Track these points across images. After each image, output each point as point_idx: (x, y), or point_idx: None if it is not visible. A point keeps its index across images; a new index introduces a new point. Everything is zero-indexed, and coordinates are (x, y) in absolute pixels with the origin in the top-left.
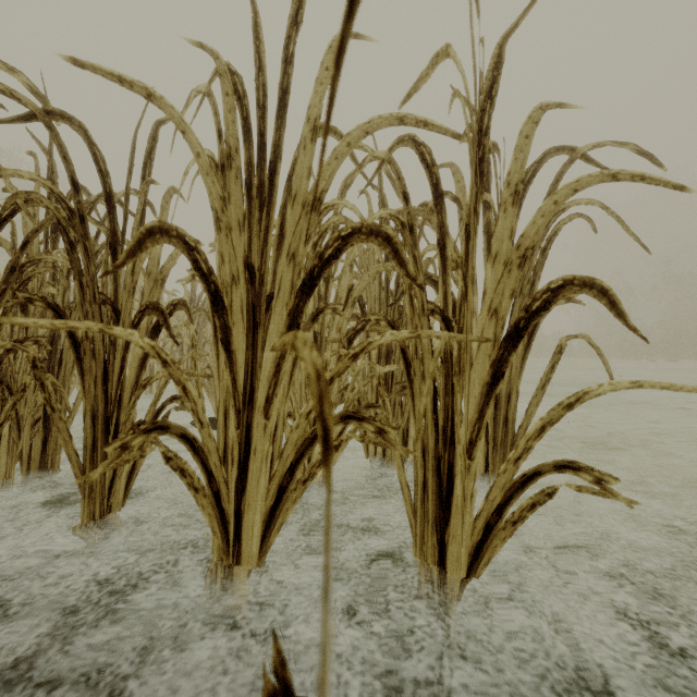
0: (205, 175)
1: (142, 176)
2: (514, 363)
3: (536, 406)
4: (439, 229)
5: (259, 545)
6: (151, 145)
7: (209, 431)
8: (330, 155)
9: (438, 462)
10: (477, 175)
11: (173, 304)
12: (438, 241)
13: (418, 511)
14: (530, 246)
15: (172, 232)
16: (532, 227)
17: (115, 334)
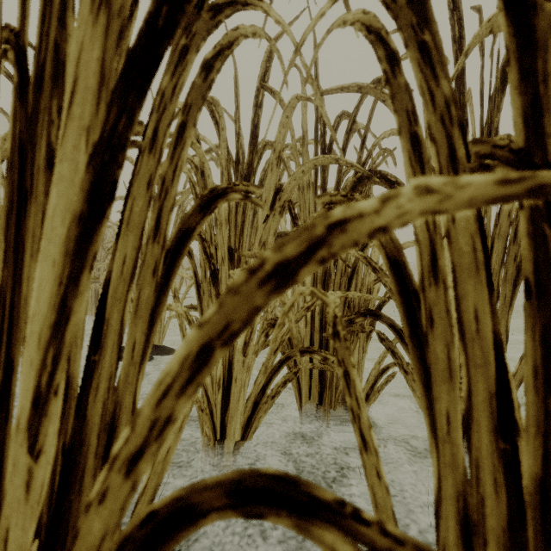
0: None
1: None
2: (503, 289)
3: None
4: None
5: None
6: None
7: None
8: None
9: None
10: None
11: None
12: None
13: None
14: None
15: None
16: None
17: None
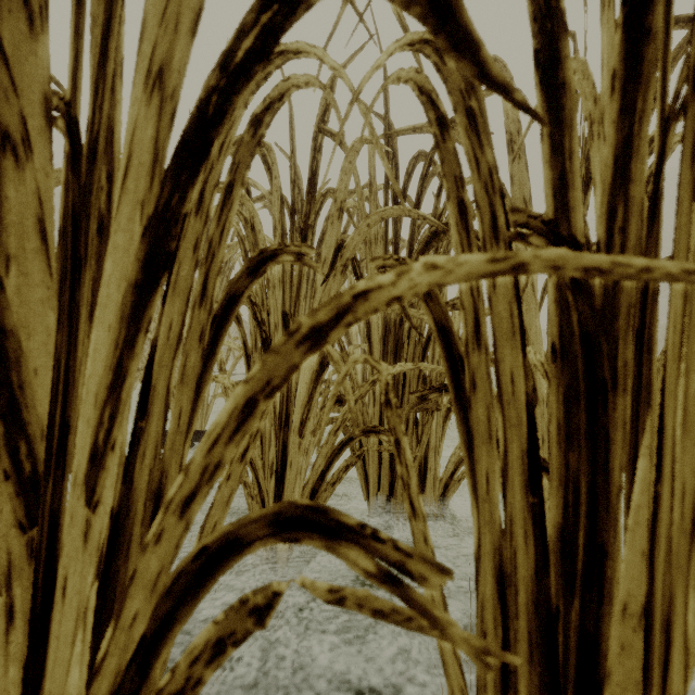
0: None
1: None
2: None
3: None
4: (537, 25)
5: None
6: None
7: None
8: None
9: (546, 624)
10: None
11: None
12: (534, 55)
13: None
14: None
15: None
16: None
17: None
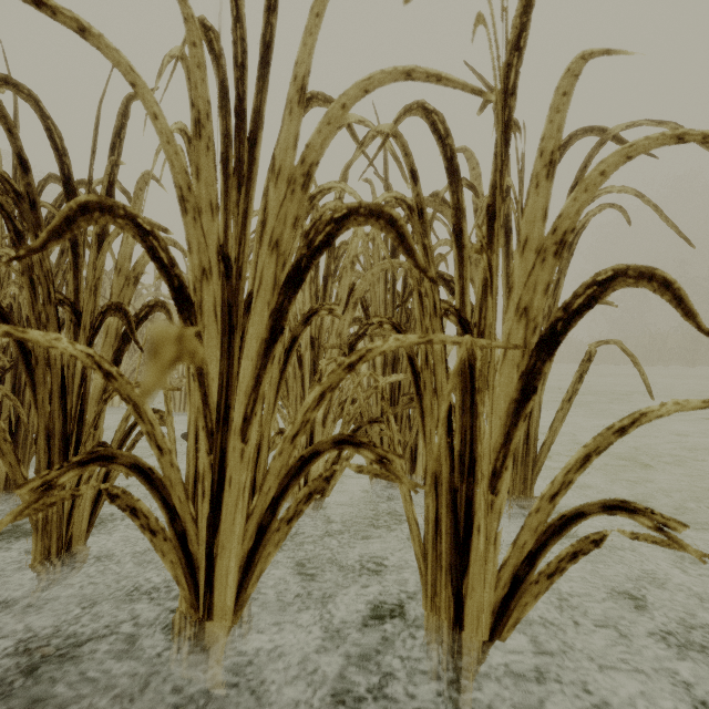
0: (164, 142)
1: (109, 157)
2: None
3: (561, 421)
4: (454, 212)
5: (235, 597)
6: (121, 122)
7: (171, 459)
8: (321, 119)
9: (453, 495)
10: (502, 143)
11: (149, 305)
12: (453, 226)
13: (429, 554)
14: (570, 229)
15: (118, 210)
16: (571, 205)
17: (31, 339)
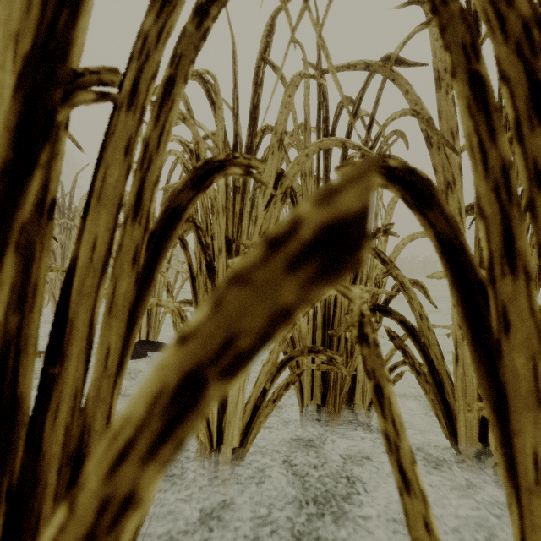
0: None
1: None
2: None
3: None
4: None
5: None
6: None
7: None
8: None
9: None
10: None
11: None
12: None
13: None
14: None
15: None
16: None
17: None
